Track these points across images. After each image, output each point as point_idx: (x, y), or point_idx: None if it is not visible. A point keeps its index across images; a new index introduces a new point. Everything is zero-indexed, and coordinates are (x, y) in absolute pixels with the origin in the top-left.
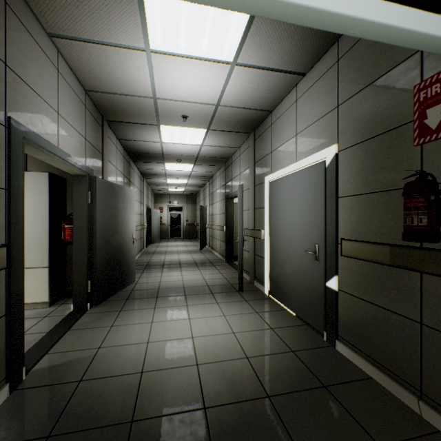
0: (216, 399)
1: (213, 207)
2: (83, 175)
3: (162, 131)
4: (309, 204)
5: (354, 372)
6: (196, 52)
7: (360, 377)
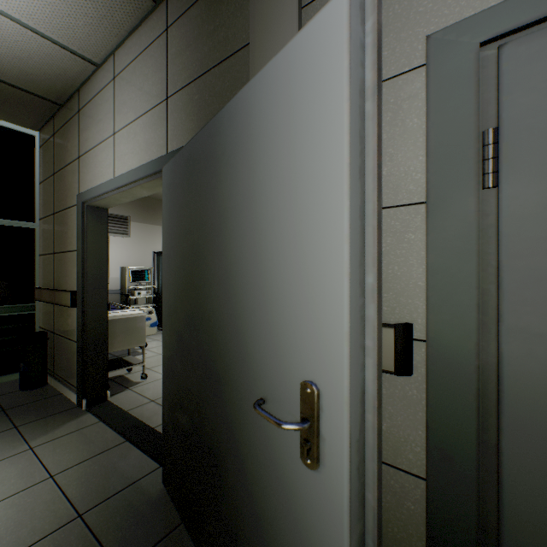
0: None
1: None
2: None
3: None
4: None
5: None
6: None
7: None
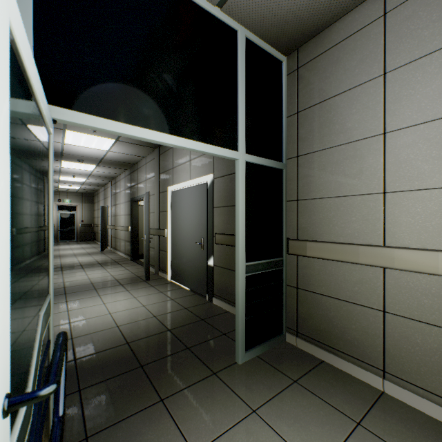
0: (135, 338)
1: (116, 208)
2: None
3: (67, 134)
4: (198, 211)
5: (220, 311)
6: None
7: (223, 312)
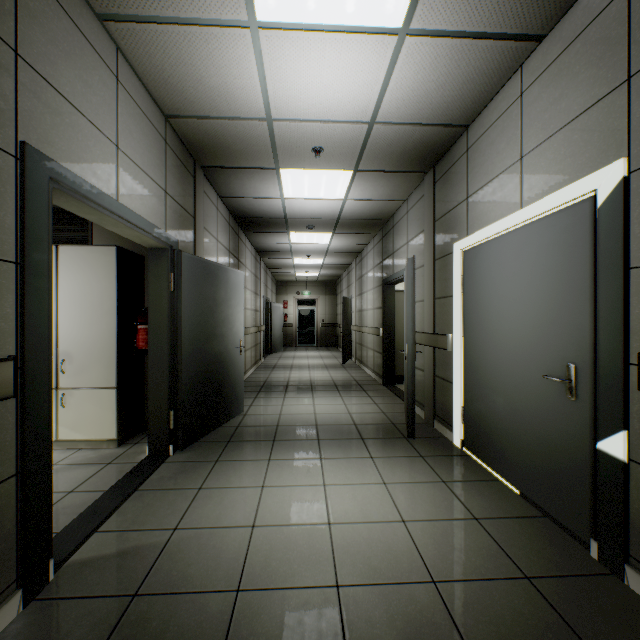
0: None
1: (362, 299)
2: (163, 248)
3: (283, 178)
4: (551, 286)
5: None
6: (335, 17)
7: None
